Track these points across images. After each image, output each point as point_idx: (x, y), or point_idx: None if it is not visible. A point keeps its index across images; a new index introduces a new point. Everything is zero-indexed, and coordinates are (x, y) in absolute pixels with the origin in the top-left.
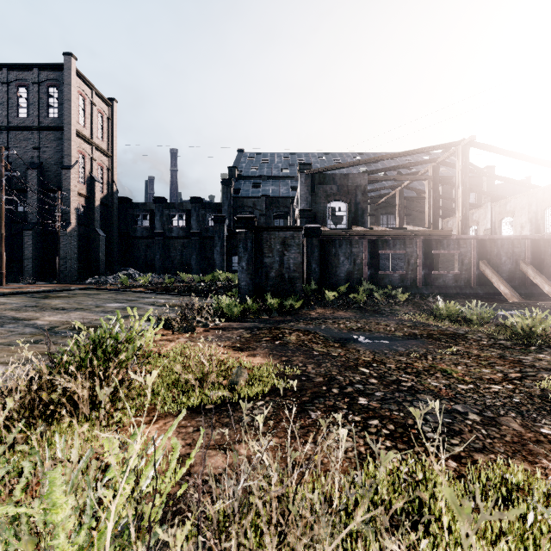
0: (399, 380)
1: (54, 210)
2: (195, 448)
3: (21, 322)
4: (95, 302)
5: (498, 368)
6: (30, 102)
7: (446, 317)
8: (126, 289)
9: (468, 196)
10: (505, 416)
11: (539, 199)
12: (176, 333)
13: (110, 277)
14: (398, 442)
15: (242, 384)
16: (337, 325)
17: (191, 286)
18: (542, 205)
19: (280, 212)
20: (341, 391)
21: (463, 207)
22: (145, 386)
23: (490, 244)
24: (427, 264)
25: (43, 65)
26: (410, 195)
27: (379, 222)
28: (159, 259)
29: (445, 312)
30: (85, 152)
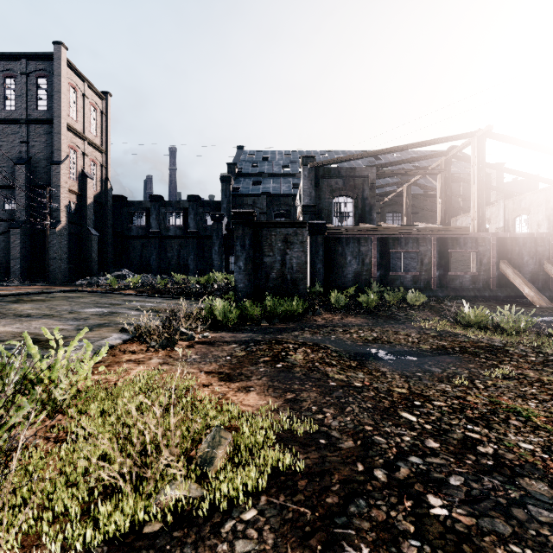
0: (470, 438)
1: (43, 208)
2: None
3: None
4: (72, 307)
5: None
6: (18, 94)
7: (473, 324)
8: (113, 292)
9: (485, 191)
10: None
11: None
12: (150, 350)
13: (102, 278)
14: None
15: (221, 460)
16: (349, 334)
17: (185, 288)
18: None
19: (281, 210)
20: (391, 476)
21: (479, 203)
22: None
23: (511, 243)
24: (442, 264)
25: (31, 54)
26: (416, 193)
27: (384, 221)
28: (155, 259)
29: (473, 318)
30: (77, 147)
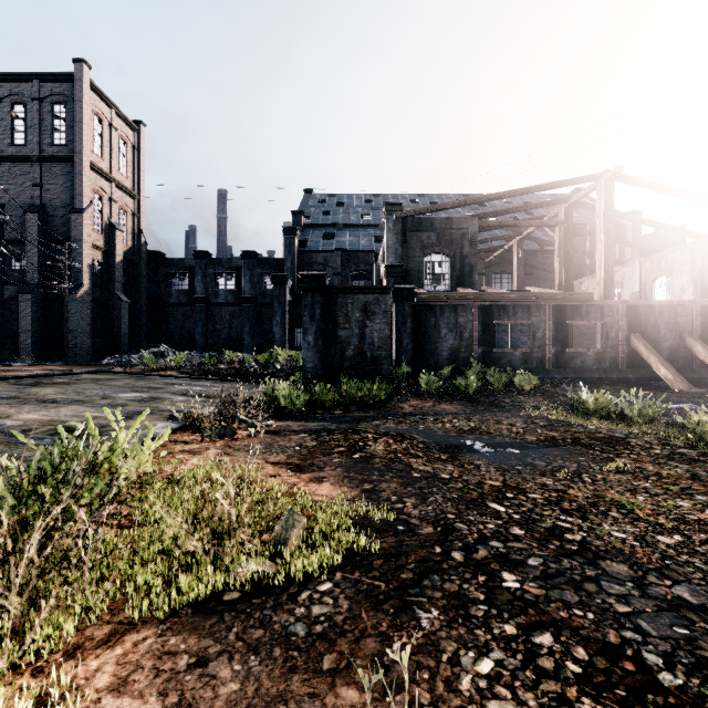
0: (559, 527)
1: (61, 267)
2: None
3: None
4: (104, 391)
5: (701, 500)
6: (29, 125)
7: (592, 412)
8: (151, 373)
9: (613, 248)
10: None
11: (706, 252)
12: (206, 440)
13: (135, 356)
14: (609, 705)
15: (295, 543)
16: (442, 424)
17: (240, 368)
18: None
19: (360, 270)
20: (468, 557)
21: (606, 263)
22: None
23: (644, 312)
24: (559, 339)
25: (46, 75)
26: (531, 249)
27: (490, 284)
28: (201, 333)
29: (592, 405)
30: (102, 191)
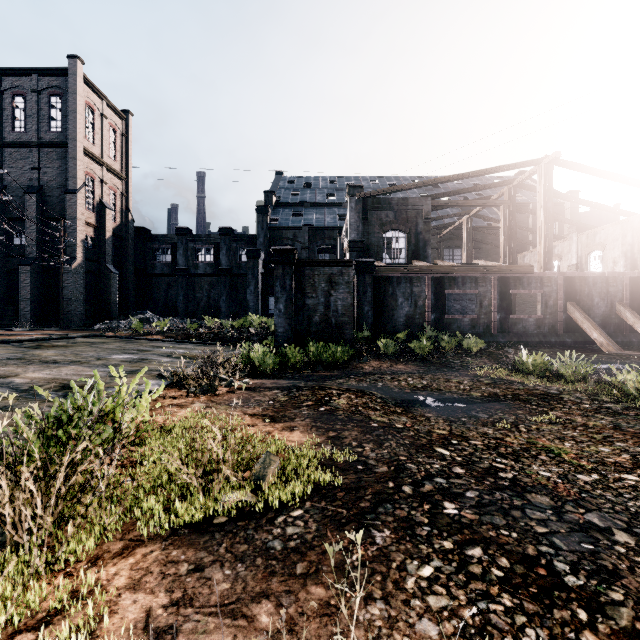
0: (494, 467)
1: (57, 242)
2: None
3: None
4: (98, 353)
5: (619, 446)
6: (28, 114)
7: (531, 371)
8: (139, 337)
9: (552, 225)
10: None
11: (635, 228)
12: (191, 395)
13: (123, 322)
14: (523, 598)
15: (271, 479)
16: (398, 382)
17: (218, 333)
18: (639, 236)
19: (325, 245)
20: (416, 490)
21: (546, 238)
22: None
23: (579, 283)
24: (503, 307)
25: (43, 69)
26: (479, 225)
27: (442, 257)
28: (183, 301)
29: (531, 365)
30: (94, 174)
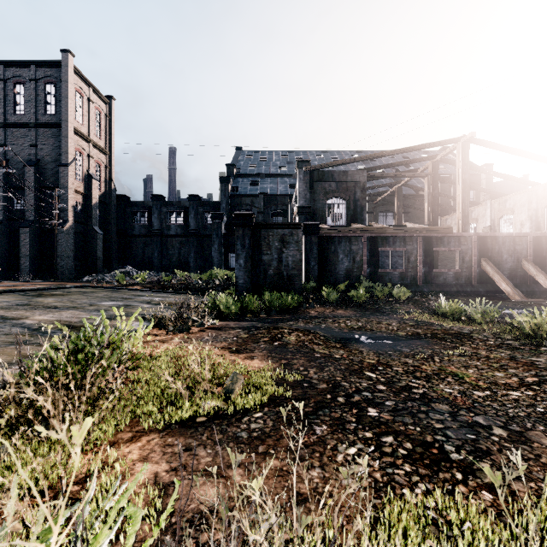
0: (410, 386)
1: (51, 208)
2: (167, 507)
3: (9, 321)
4: (90, 300)
5: (511, 372)
6: (27, 99)
7: (449, 315)
8: (122, 287)
9: (469, 193)
10: (534, 430)
11: (539, 196)
12: (170, 333)
13: (108, 275)
14: (419, 466)
15: (238, 392)
16: (338, 324)
17: (188, 284)
18: (543, 202)
19: (278, 209)
20: (347, 400)
21: (463, 204)
22: (68, 446)
23: (491, 242)
24: (427, 262)
25: (40, 61)
26: (408, 193)
27: (377, 220)
28: (157, 257)
29: (448, 310)
30: (83, 150)
